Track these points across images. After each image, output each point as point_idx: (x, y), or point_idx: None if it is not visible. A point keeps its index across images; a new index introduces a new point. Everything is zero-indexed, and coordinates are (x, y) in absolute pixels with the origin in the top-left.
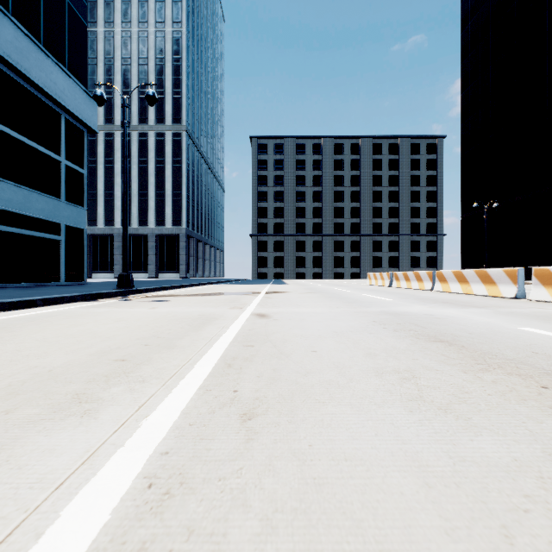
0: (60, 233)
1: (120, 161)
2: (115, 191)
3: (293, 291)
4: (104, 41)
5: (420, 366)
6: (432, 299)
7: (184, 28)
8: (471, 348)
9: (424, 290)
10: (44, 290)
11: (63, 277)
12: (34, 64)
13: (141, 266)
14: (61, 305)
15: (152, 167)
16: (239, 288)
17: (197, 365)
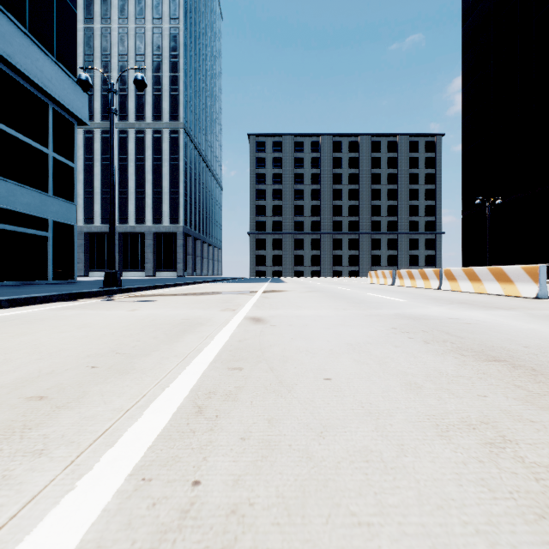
0: (48, 229)
1: (117, 159)
2: None
3: (292, 290)
4: (101, 38)
5: (499, 411)
6: (446, 299)
7: (181, 24)
8: (547, 372)
9: (431, 289)
10: (24, 289)
11: (51, 275)
12: (18, 49)
13: (138, 264)
14: (31, 307)
15: (149, 165)
16: (235, 287)
17: (148, 409)
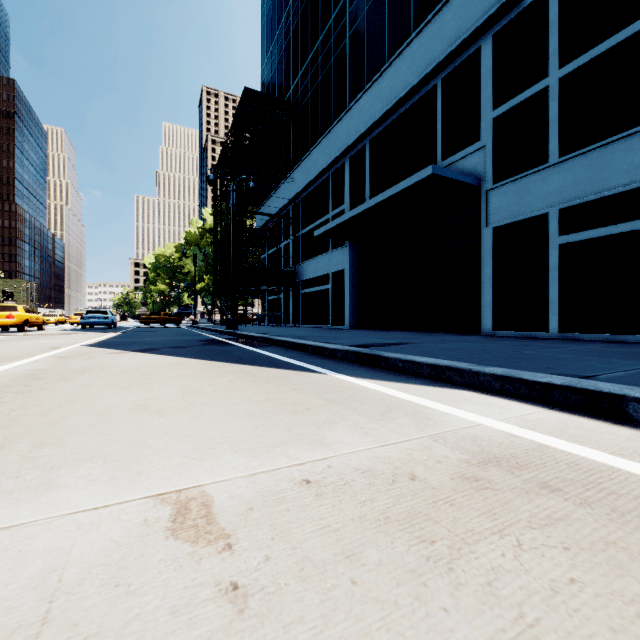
0: None
1: None
2: None
3: None
4: None
5: None
6: None
7: None
8: None
9: None
10: None
11: None
12: None
13: None
14: None
15: None
16: None
17: None
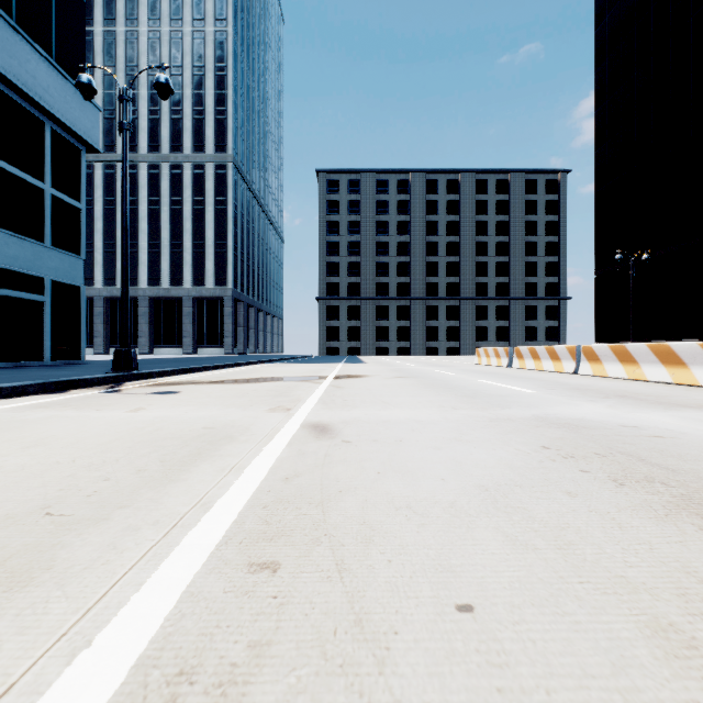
0: (44, 291)
1: (146, 202)
2: (139, 241)
3: (375, 375)
4: (126, 45)
5: None
6: (594, 390)
7: (230, 27)
8: None
9: (563, 372)
10: None
11: (48, 354)
12: (1, 46)
13: (173, 338)
14: None
15: (188, 210)
16: (297, 370)
17: None
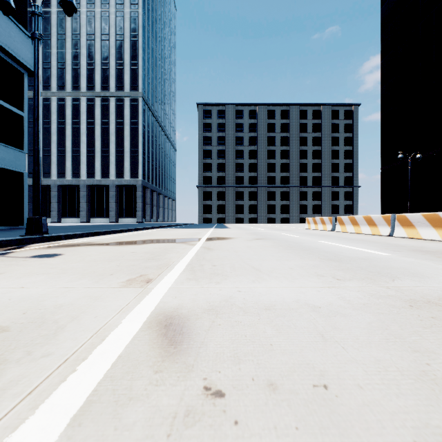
0: None
1: (85, 123)
2: (81, 148)
3: (238, 238)
4: (72, 20)
5: None
6: (438, 252)
7: (140, 9)
8: None
9: (380, 235)
10: None
11: None
12: None
13: (103, 212)
14: None
15: (112, 128)
16: (180, 233)
17: None
